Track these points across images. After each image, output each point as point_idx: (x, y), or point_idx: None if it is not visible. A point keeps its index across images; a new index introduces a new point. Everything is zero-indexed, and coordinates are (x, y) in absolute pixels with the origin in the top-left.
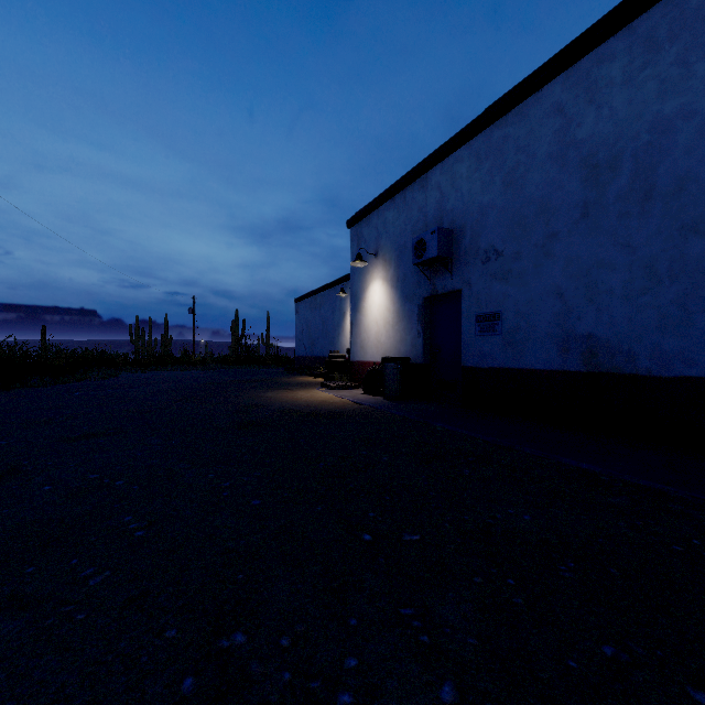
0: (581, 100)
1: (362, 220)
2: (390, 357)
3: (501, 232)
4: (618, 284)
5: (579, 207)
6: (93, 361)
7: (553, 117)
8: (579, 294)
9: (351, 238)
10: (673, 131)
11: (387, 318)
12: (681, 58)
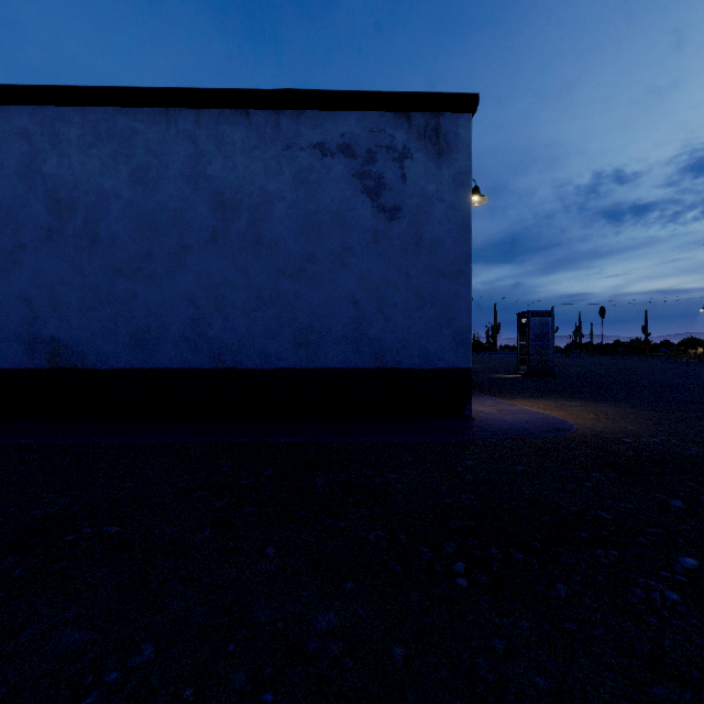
0: (47, 140)
1: None
2: None
3: None
4: (75, 300)
5: (46, 230)
6: None
7: (22, 139)
8: (46, 303)
9: None
10: (110, 202)
11: None
12: (114, 156)
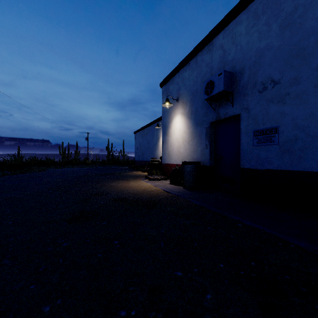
0: None
1: (169, 81)
2: (188, 161)
3: (278, 66)
4: None
5: None
6: (37, 163)
7: None
8: None
9: (162, 93)
10: None
11: (184, 137)
12: None
